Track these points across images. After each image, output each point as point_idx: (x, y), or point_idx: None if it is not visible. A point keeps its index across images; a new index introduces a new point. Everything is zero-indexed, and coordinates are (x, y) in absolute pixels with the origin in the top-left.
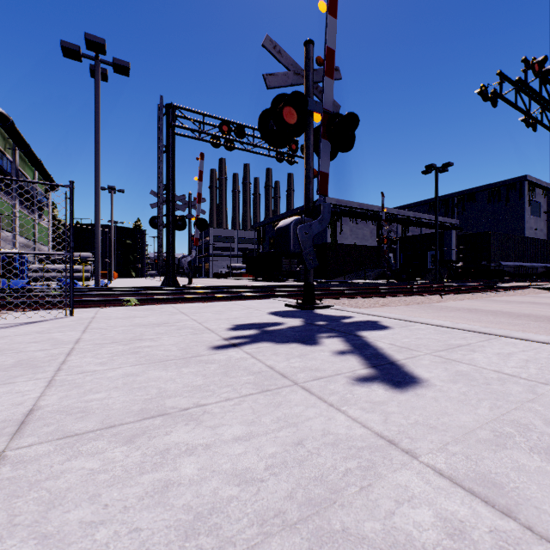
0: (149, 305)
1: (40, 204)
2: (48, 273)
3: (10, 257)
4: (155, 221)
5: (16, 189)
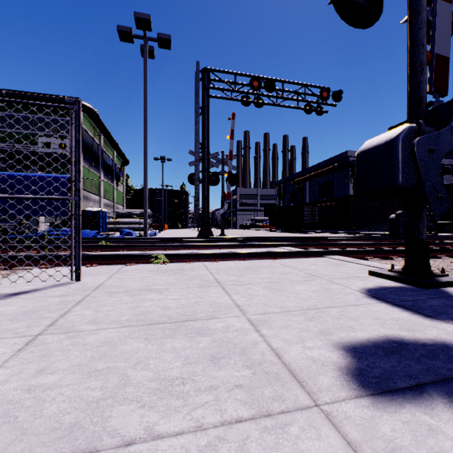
0: (179, 262)
1: (118, 175)
2: (121, 225)
3: (93, 213)
4: (193, 177)
5: (102, 164)
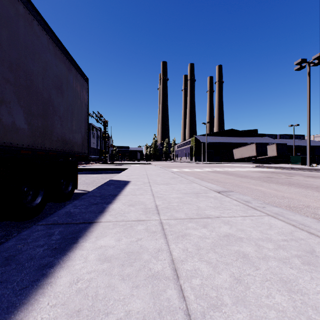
0: None
1: None
2: None
3: None
4: None
5: None
